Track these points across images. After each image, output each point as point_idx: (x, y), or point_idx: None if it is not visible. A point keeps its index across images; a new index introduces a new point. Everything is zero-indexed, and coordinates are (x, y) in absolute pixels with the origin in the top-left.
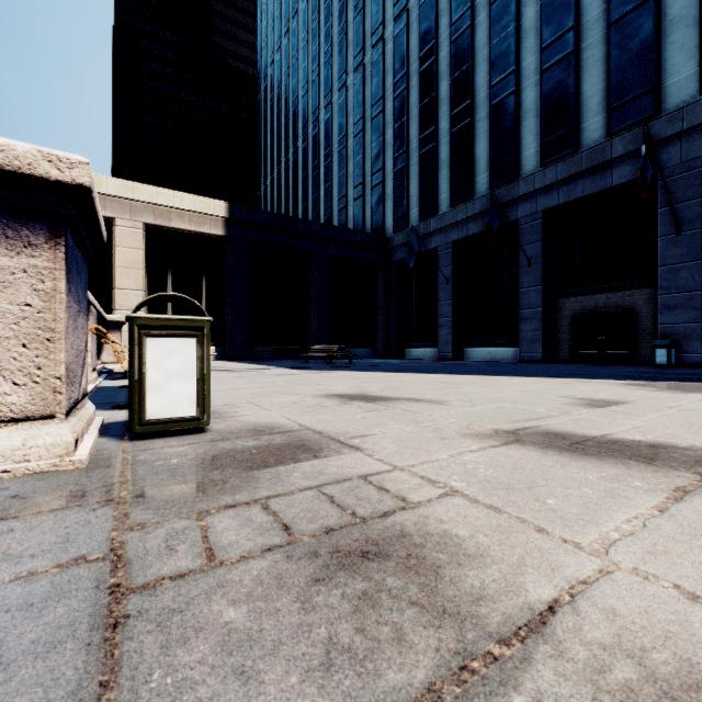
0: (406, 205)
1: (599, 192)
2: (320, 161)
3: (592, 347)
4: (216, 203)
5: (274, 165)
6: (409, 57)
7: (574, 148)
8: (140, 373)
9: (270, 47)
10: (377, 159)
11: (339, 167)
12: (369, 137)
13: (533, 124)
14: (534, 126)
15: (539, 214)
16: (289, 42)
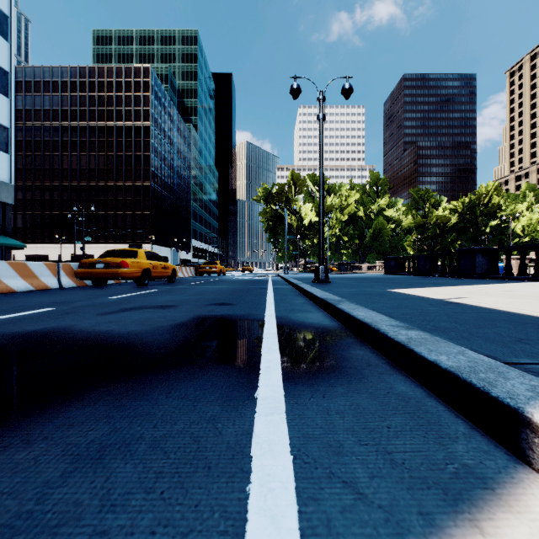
0: None
1: None
2: None
3: None
4: None
5: None
6: None
7: None
8: None
9: None
10: None
11: None
12: None
13: None
14: None
15: None
16: None
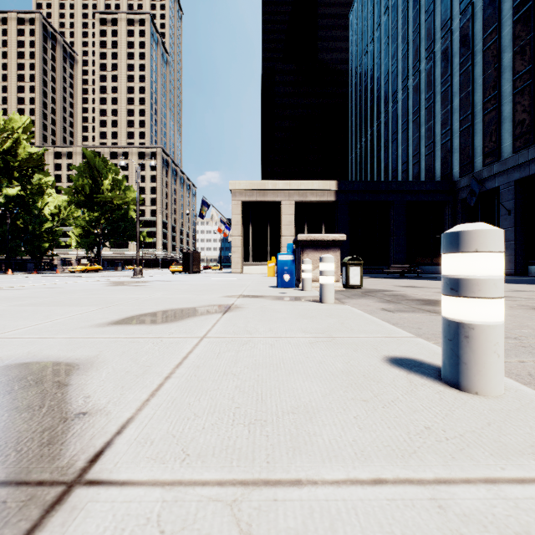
0: (471, 155)
1: None
2: (398, 129)
3: None
4: (330, 182)
5: (362, 136)
6: (474, 40)
7: None
8: (348, 274)
9: (359, 54)
10: (445, 123)
11: (413, 132)
12: (438, 107)
13: None
14: None
15: None
16: (373, 47)
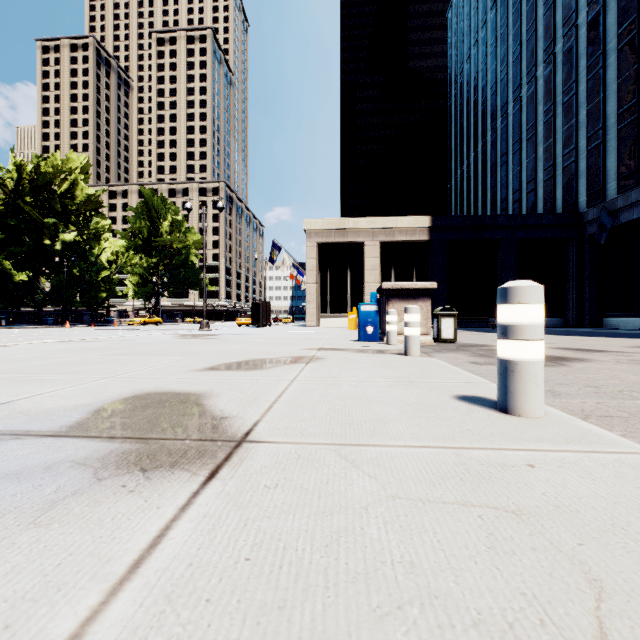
0: (601, 180)
1: None
2: (508, 150)
3: None
4: (423, 218)
5: (463, 159)
6: (605, 36)
7: None
8: (440, 327)
9: (459, 59)
10: (569, 140)
11: (527, 153)
12: (559, 121)
13: None
14: None
15: None
16: (477, 50)
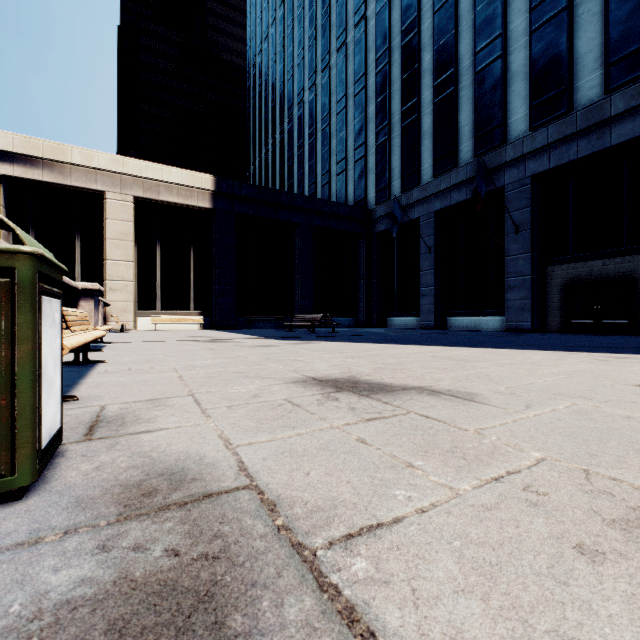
0: (388, 177)
1: (595, 153)
2: (305, 140)
3: (587, 316)
4: (203, 176)
5: (262, 146)
6: (391, 32)
7: (567, 108)
8: None
9: (258, 37)
10: (360, 134)
11: (322, 144)
12: (351, 114)
13: (521, 87)
14: (522, 89)
15: (527, 179)
16: (275, 30)
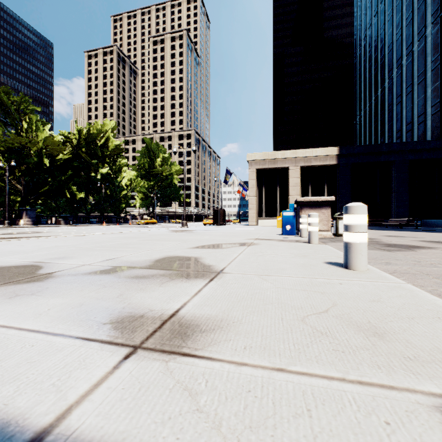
0: None
1: None
2: (402, 93)
3: None
4: (332, 149)
5: (366, 102)
6: None
7: None
8: (338, 226)
9: (363, 27)
10: None
11: (418, 94)
12: None
13: None
14: None
15: None
16: (377, 20)
